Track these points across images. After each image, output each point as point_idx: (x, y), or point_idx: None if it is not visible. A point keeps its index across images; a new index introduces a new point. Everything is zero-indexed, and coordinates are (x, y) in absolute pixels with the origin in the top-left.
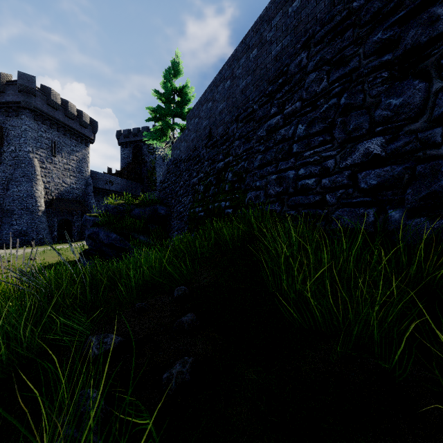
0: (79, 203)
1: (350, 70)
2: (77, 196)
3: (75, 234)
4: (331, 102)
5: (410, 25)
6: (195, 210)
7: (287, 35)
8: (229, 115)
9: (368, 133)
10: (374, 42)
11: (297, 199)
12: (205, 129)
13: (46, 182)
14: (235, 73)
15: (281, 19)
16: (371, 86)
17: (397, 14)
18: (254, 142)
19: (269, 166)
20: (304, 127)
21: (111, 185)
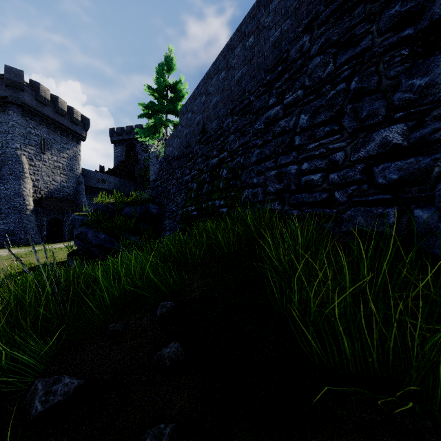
0: (70, 202)
1: (361, 51)
2: (68, 195)
3: (66, 233)
4: (339, 87)
5: None
6: (188, 209)
7: (287, 19)
8: (224, 109)
9: (385, 121)
10: (391, 16)
11: (300, 196)
12: (199, 124)
13: (35, 180)
14: (230, 63)
15: (280, 2)
16: (387, 67)
17: None
18: (251, 136)
19: (268, 161)
20: (308, 117)
21: (104, 184)
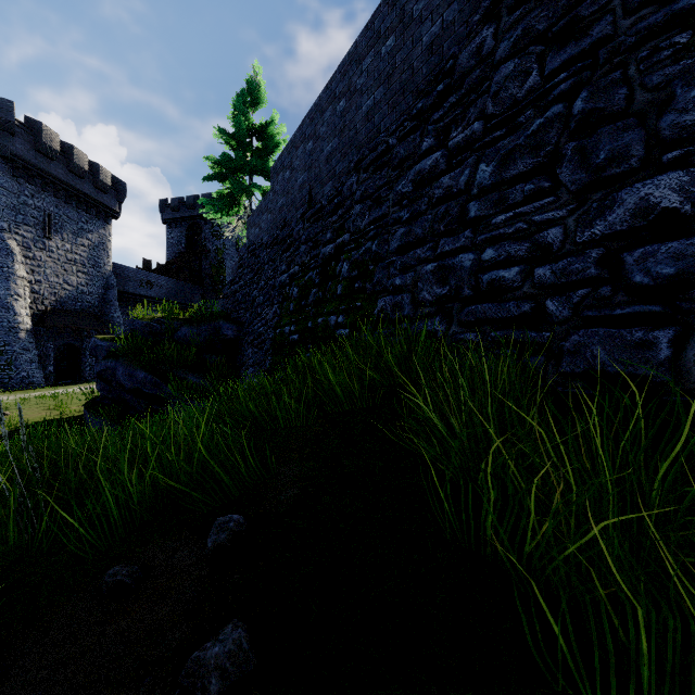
0: (93, 318)
1: (593, 44)
2: (90, 307)
3: (87, 369)
4: (552, 111)
5: None
6: (284, 331)
7: (453, 2)
8: (343, 162)
9: (644, 167)
10: None
11: (480, 309)
12: (302, 189)
13: (34, 282)
14: (355, 84)
15: None
16: (646, 69)
17: None
18: (389, 206)
19: (420, 247)
20: (493, 168)
21: (150, 289)
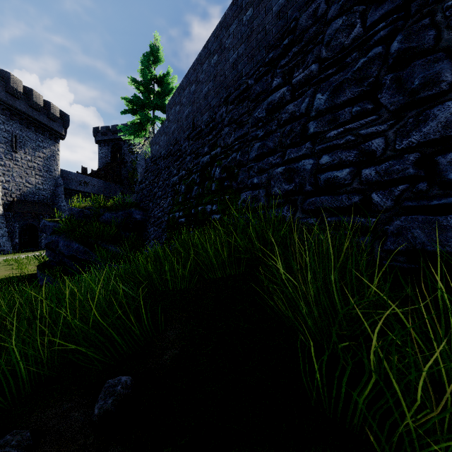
0: (46, 206)
1: None
2: (45, 198)
3: (42, 241)
4: (373, 52)
5: None
6: (175, 215)
7: None
8: (216, 98)
9: (451, 90)
10: None
11: (318, 200)
12: (188, 118)
13: (5, 181)
14: (224, 43)
15: None
16: (451, 15)
17: None
18: (249, 127)
19: (271, 156)
20: (327, 96)
21: (86, 187)
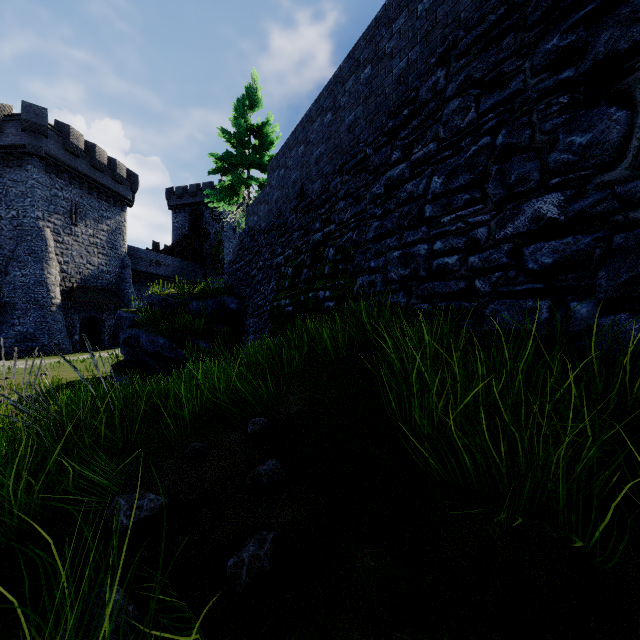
0: (111, 294)
1: (511, 95)
2: (109, 284)
3: (106, 338)
4: (483, 141)
5: (603, 24)
6: (280, 304)
7: (416, 45)
8: (330, 164)
9: (539, 188)
10: (548, 52)
11: (431, 286)
12: (295, 185)
13: (63, 262)
14: (339, 101)
15: (407, 22)
16: (542, 118)
17: (582, 9)
18: (367, 204)
19: (389, 238)
20: (442, 180)
21: (159, 268)
